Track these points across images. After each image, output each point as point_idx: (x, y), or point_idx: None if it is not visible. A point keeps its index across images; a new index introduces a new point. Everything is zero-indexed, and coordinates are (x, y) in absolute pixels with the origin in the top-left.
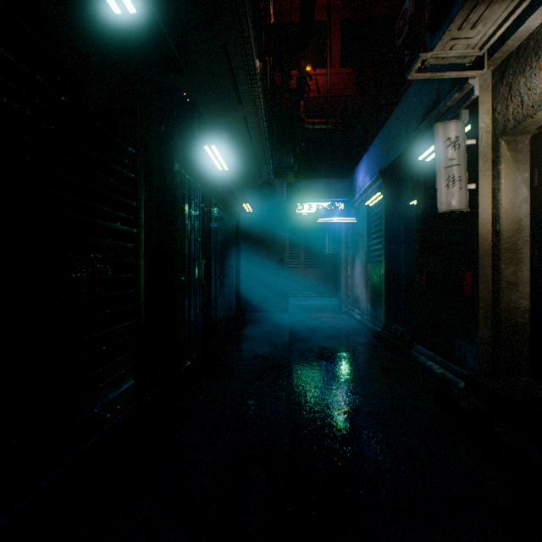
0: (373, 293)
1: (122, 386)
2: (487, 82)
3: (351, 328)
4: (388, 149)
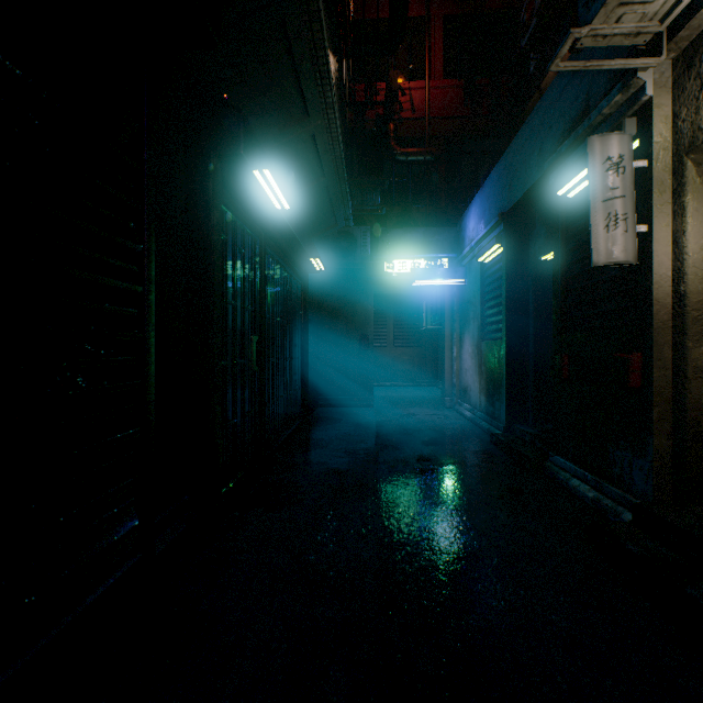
0: (490, 382)
1: (117, 532)
2: (665, 76)
3: (460, 429)
4: (511, 184)
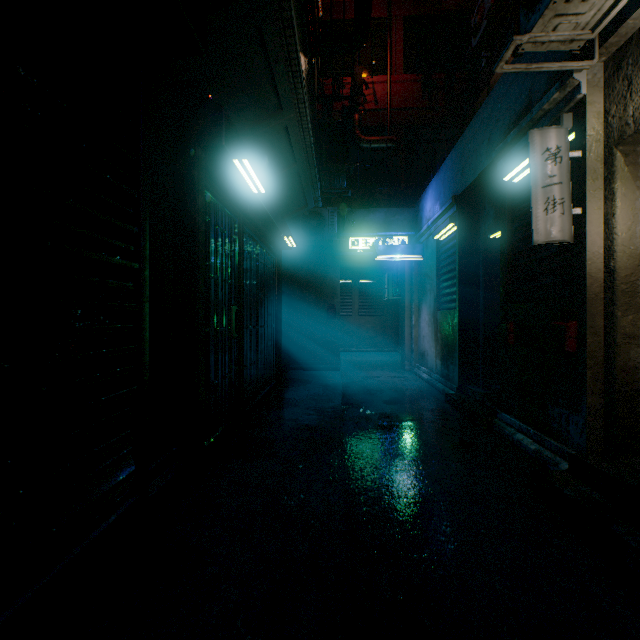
0: (445, 347)
1: (117, 476)
2: (597, 77)
3: (418, 389)
4: (463, 169)
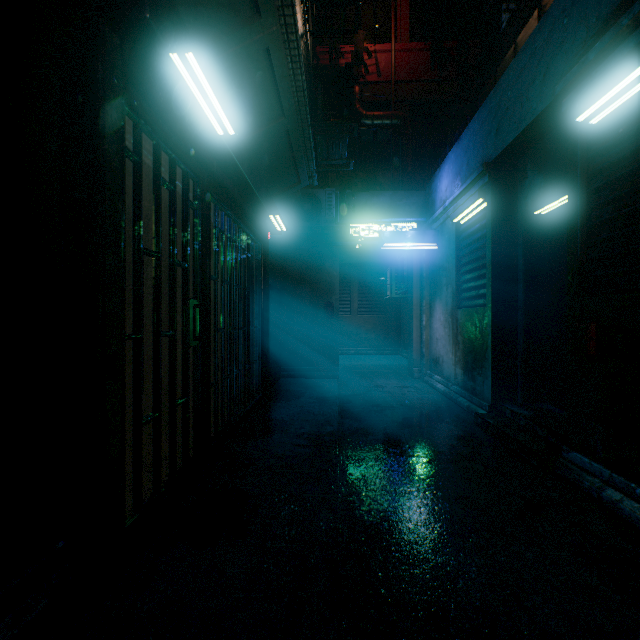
0: (469, 353)
1: None
2: None
3: (435, 405)
4: (499, 127)
